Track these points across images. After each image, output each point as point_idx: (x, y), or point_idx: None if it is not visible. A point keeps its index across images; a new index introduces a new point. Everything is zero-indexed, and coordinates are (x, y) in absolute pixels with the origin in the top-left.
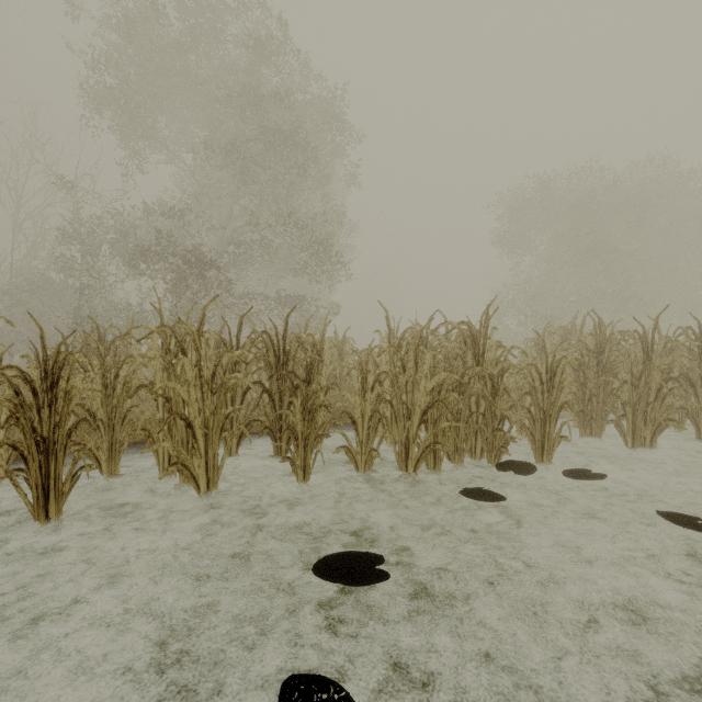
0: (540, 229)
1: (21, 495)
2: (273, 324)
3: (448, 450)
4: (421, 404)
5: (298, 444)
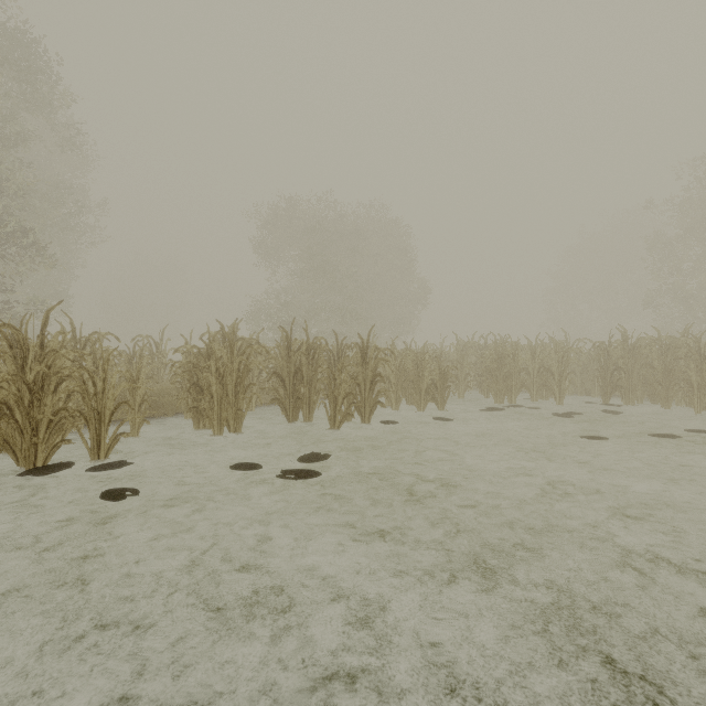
0: (286, 244)
1: None
2: None
3: None
4: None
5: None
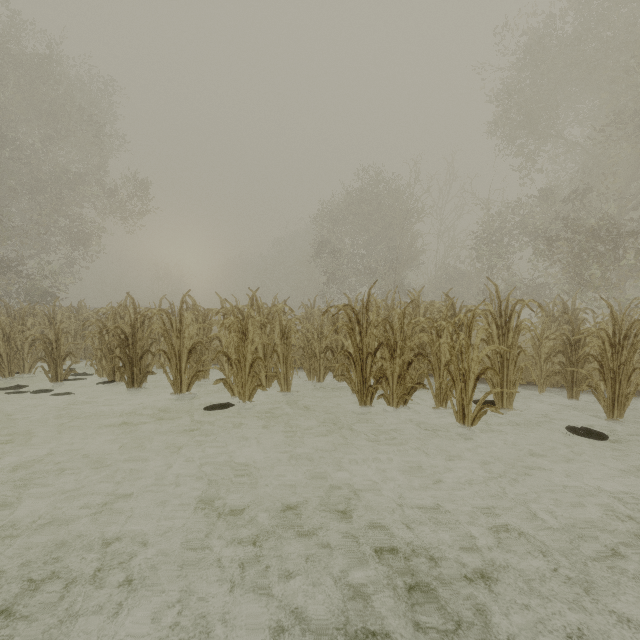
0: None
1: (601, 399)
2: None
3: None
4: None
5: None
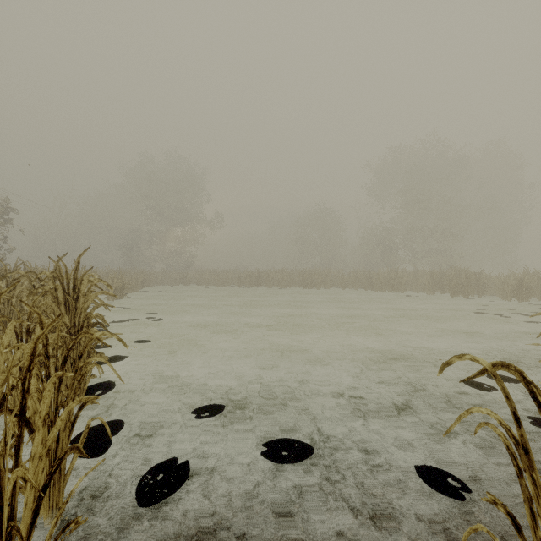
0: None
1: (341, 287)
2: (368, 270)
3: (382, 288)
4: (380, 282)
5: (365, 286)
